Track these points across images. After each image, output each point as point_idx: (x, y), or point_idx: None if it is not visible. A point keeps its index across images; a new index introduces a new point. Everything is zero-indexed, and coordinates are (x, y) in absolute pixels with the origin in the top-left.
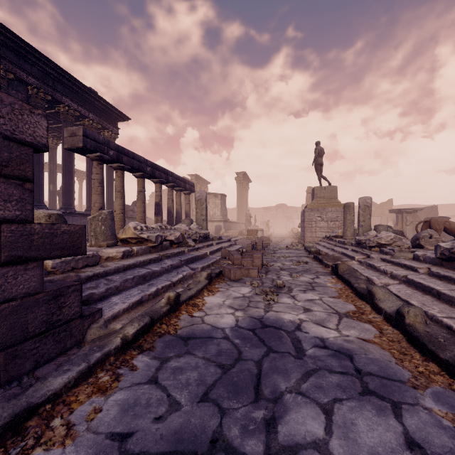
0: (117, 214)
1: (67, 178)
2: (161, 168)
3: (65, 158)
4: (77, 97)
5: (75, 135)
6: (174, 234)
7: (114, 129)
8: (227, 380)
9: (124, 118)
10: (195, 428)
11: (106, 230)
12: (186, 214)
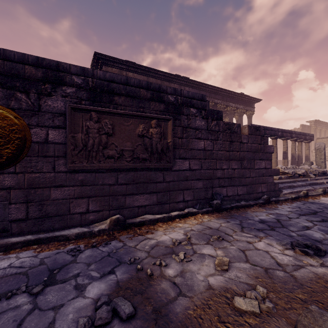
0: None
1: None
2: (287, 130)
3: None
4: (235, 100)
5: None
6: (301, 171)
7: (252, 109)
8: (326, 208)
9: (257, 101)
10: (316, 210)
11: None
12: (306, 156)
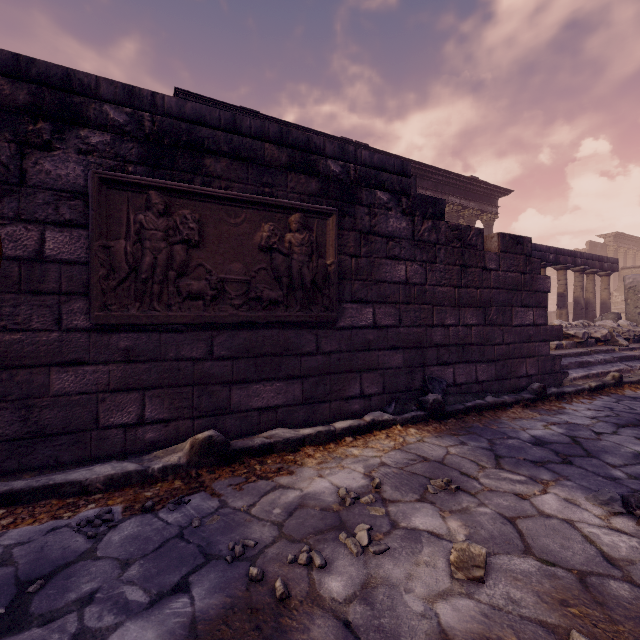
0: None
1: None
2: (566, 251)
3: None
4: (459, 191)
5: None
6: (599, 332)
7: (493, 209)
8: None
9: (504, 193)
10: None
11: None
12: (602, 304)
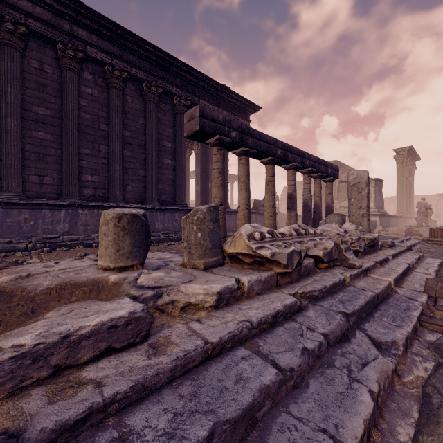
0: (241, 210)
1: (204, 177)
2: (295, 149)
3: (202, 158)
4: (212, 97)
5: (192, 118)
6: (322, 245)
7: (245, 122)
8: None
9: (254, 108)
10: None
11: (204, 239)
12: (327, 207)
